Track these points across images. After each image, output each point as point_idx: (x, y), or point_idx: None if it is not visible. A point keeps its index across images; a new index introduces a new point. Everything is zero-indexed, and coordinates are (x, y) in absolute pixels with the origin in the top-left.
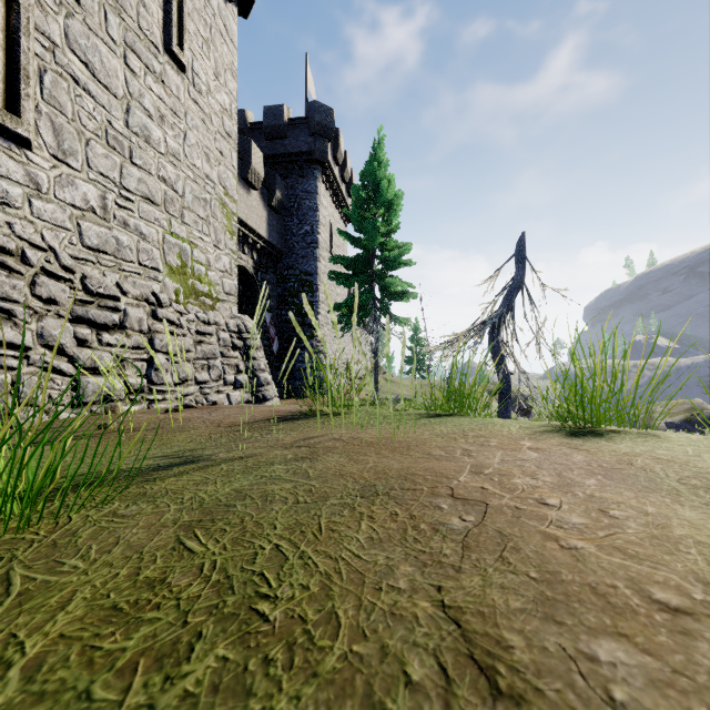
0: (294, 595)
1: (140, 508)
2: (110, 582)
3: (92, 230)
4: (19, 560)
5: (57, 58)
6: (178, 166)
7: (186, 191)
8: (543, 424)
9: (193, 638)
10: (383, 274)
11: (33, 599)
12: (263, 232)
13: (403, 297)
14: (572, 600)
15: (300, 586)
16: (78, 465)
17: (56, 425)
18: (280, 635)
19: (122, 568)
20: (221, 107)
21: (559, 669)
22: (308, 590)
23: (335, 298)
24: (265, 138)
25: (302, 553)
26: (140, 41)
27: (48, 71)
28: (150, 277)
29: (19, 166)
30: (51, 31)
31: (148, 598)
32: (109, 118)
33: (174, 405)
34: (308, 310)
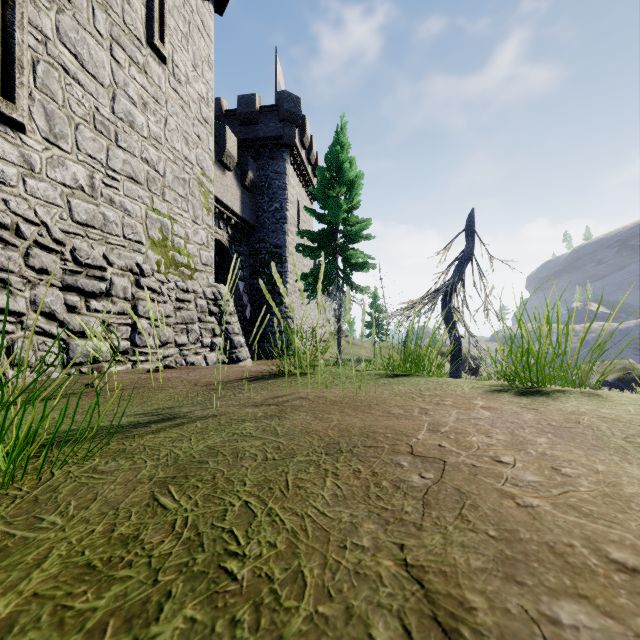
0: (262, 553)
1: (118, 464)
2: (85, 539)
3: (81, 206)
4: (1, 516)
5: (48, 50)
6: (159, 149)
7: (167, 171)
8: (493, 384)
9: (163, 597)
10: (345, 247)
11: (11, 556)
12: (237, 209)
13: (363, 268)
14: (532, 559)
15: (267, 543)
16: (59, 424)
17: (47, 384)
18: (247, 594)
19: (98, 524)
20: (198, 95)
21: (522, 632)
22: (275, 548)
23: (302, 269)
24: (239, 124)
25: (270, 509)
26: (125, 35)
27: (40, 62)
28: (134, 250)
29: (14, 148)
30: (43, 25)
31: (121, 555)
32: (96, 104)
33: (156, 365)
34: (277, 279)
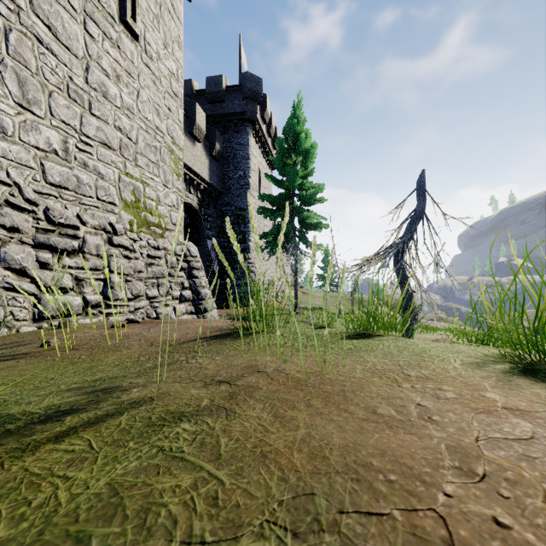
0: None
1: None
2: None
3: (55, 169)
4: None
5: (21, 19)
6: (132, 118)
7: (139, 139)
8: (479, 354)
9: None
10: (301, 209)
11: None
12: (205, 176)
13: (317, 228)
14: None
15: None
16: None
17: (8, 341)
18: None
19: None
20: (169, 71)
21: None
22: None
23: (263, 229)
24: (208, 102)
25: None
26: (98, 12)
27: (13, 30)
28: (107, 210)
29: None
30: None
31: None
32: (70, 74)
33: (127, 317)
34: (232, 234)
